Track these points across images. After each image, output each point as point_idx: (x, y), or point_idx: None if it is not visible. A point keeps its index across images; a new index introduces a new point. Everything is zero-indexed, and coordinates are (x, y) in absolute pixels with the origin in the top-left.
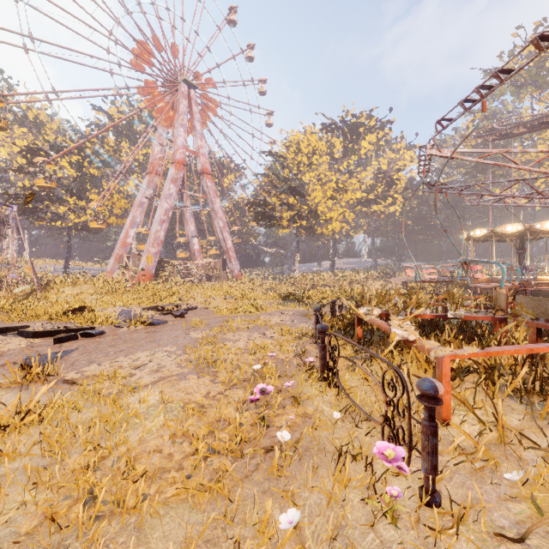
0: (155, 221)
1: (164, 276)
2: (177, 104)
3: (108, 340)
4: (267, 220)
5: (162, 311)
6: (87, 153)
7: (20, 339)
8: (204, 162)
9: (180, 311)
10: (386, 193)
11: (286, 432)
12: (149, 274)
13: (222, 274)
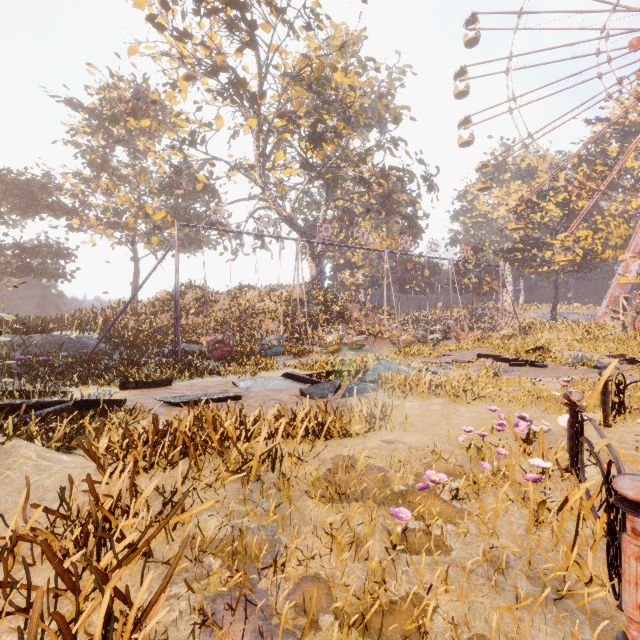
0: None
1: None
2: None
3: (546, 370)
4: None
5: (629, 361)
6: (574, 186)
7: (493, 361)
8: None
9: None
10: None
11: (559, 393)
12: None
13: None
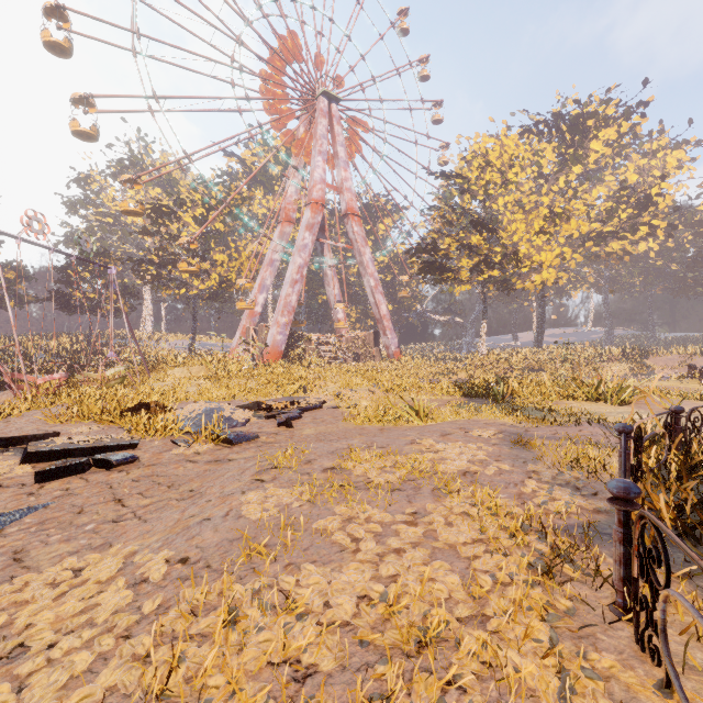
0: (286, 282)
1: (297, 354)
2: (315, 126)
3: (127, 478)
4: (437, 273)
5: (267, 411)
6: (211, 204)
7: (8, 463)
8: (349, 200)
9: (290, 414)
10: (636, 220)
11: None
12: (278, 352)
13: (374, 352)
